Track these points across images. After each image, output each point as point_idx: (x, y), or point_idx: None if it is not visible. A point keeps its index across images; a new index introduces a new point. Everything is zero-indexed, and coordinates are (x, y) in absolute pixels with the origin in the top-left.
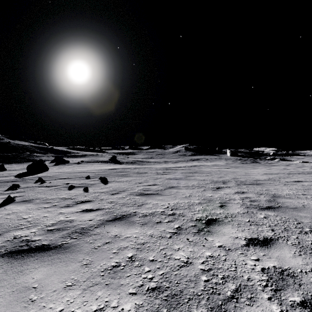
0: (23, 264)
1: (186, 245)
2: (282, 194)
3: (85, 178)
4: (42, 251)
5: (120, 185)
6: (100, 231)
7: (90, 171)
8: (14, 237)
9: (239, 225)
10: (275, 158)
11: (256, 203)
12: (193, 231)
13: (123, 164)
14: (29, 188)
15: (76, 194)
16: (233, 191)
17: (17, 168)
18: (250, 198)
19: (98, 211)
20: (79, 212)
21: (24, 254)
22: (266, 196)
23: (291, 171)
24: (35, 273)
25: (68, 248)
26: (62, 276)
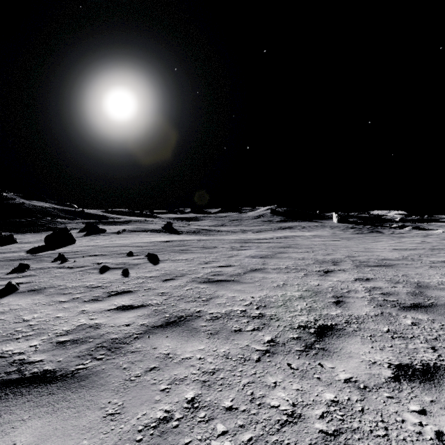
0: (3, 411)
1: (288, 378)
2: (431, 282)
3: (126, 255)
4: (40, 384)
5: (177, 265)
6: (142, 346)
7: (134, 244)
8: (1, 355)
9: (373, 338)
10: (405, 225)
11: (393, 297)
12: (297, 349)
13: (181, 234)
14: (43, 270)
15: (111, 280)
16: (351, 277)
17: (32, 240)
18: (381, 288)
19: (141, 310)
20: (112, 310)
21: (9, 390)
22: (406, 286)
23: (434, 245)
24: (20, 432)
25: (85, 379)
26: (67, 439)
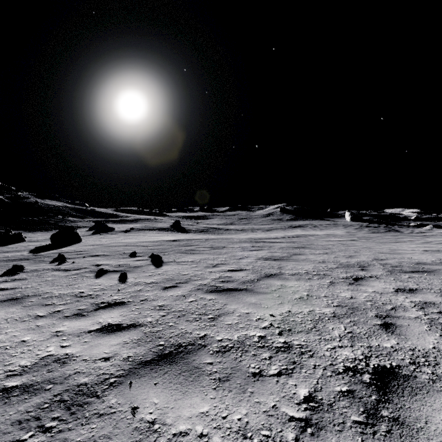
0: None
1: None
2: None
3: (129, 256)
4: None
5: (182, 268)
6: (117, 403)
7: (140, 243)
8: None
9: None
10: (424, 224)
11: None
12: (355, 419)
13: (190, 232)
14: (37, 273)
15: (104, 287)
16: (390, 287)
17: (40, 239)
18: (435, 304)
19: (129, 332)
20: (93, 332)
21: None
22: None
23: None
24: None
25: None
26: None
